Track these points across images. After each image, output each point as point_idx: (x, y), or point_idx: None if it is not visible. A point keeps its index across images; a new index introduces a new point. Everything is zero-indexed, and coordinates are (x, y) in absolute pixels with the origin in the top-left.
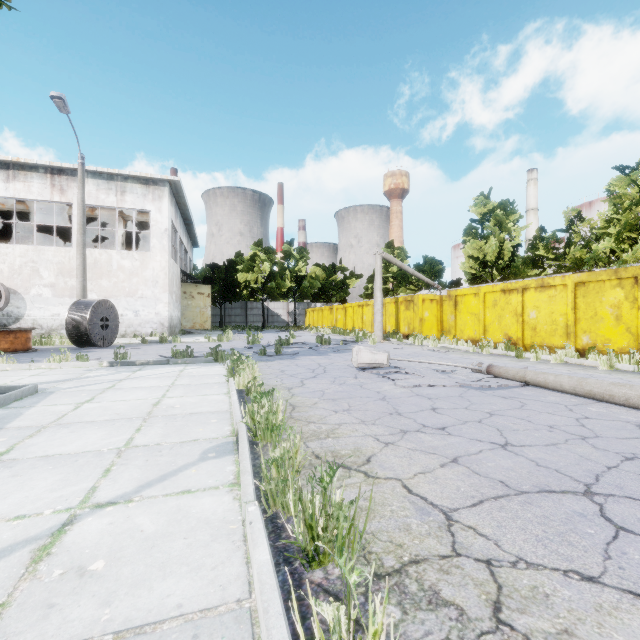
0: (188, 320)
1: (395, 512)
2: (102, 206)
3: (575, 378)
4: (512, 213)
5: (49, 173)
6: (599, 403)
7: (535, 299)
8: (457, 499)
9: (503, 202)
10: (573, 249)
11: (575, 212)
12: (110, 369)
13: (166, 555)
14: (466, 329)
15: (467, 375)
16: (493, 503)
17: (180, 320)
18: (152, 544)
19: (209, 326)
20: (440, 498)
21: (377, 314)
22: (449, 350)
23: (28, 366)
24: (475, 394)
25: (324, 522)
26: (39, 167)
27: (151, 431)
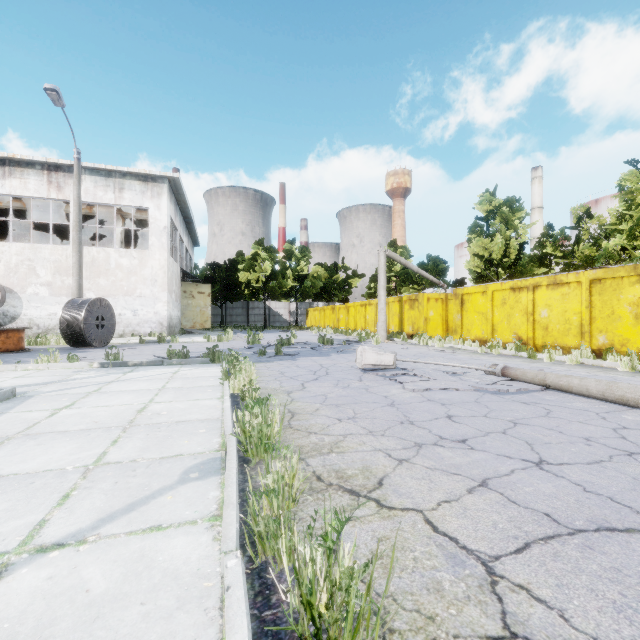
0: (188, 320)
1: (419, 561)
2: (100, 203)
3: (604, 382)
4: (518, 210)
5: (46, 170)
6: (633, 410)
7: (547, 297)
8: (496, 541)
9: (509, 199)
10: (582, 247)
11: (584, 209)
12: (100, 370)
13: (111, 634)
14: (473, 329)
15: (480, 377)
16: (543, 547)
17: (180, 320)
18: (96, 614)
19: (209, 326)
20: (474, 539)
21: (381, 313)
22: (456, 350)
23: (14, 367)
24: (492, 399)
25: (328, 587)
26: (36, 163)
27: (129, 444)
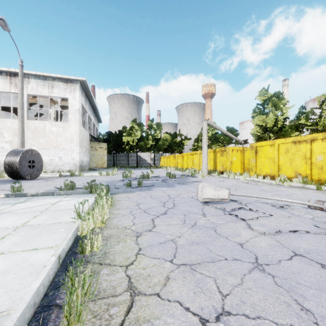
0: (94, 162)
1: None
2: (40, 95)
3: None
4: (282, 99)
5: (8, 75)
6: None
7: (322, 147)
8: None
9: (277, 92)
10: (323, 119)
11: (324, 96)
12: (0, 201)
13: None
14: (264, 168)
15: (308, 212)
16: None
17: (89, 162)
18: None
19: (106, 166)
20: None
21: (204, 158)
22: (257, 182)
23: None
24: None
25: None
26: (2, 72)
27: None
